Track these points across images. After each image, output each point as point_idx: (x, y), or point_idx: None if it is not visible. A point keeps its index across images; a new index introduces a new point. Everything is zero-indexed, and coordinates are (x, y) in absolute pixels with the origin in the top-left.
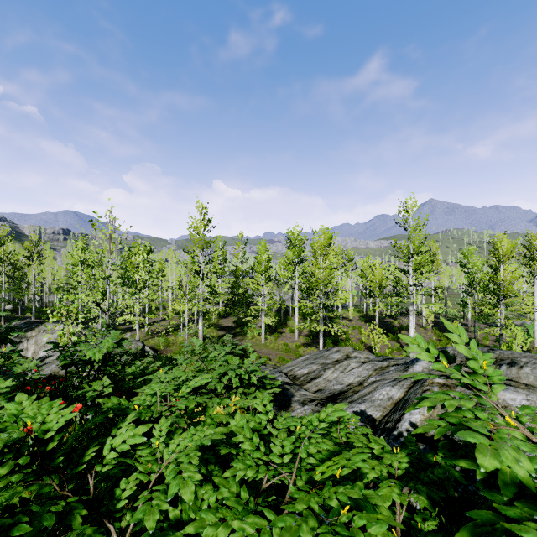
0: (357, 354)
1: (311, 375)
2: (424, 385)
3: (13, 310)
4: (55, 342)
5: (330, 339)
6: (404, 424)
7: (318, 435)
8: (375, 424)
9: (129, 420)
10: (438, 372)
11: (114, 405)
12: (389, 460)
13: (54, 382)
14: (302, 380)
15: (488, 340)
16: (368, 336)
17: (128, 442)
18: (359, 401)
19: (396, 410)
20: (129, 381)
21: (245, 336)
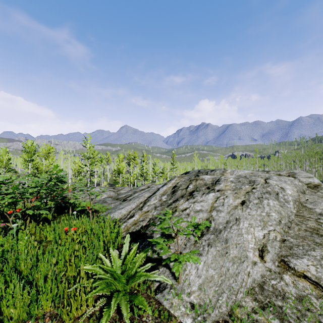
0: None
1: None
2: None
3: None
4: None
5: None
6: None
7: None
8: None
9: None
10: None
11: None
12: None
13: None
14: None
15: None
16: None
17: None
18: None
19: None
20: None
21: None
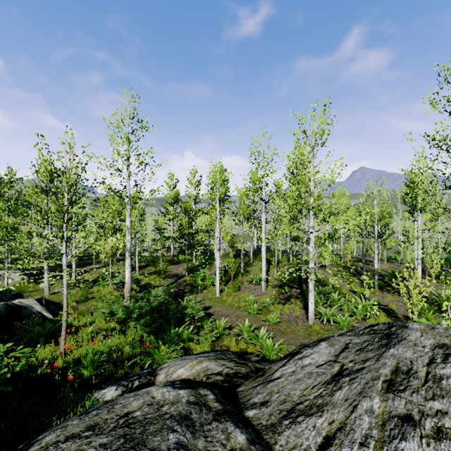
0: None
1: None
2: None
3: None
4: None
5: None
6: None
7: None
8: None
9: None
10: None
11: None
12: None
13: None
14: None
15: None
16: (361, 287)
17: None
18: None
19: None
20: None
21: (195, 285)
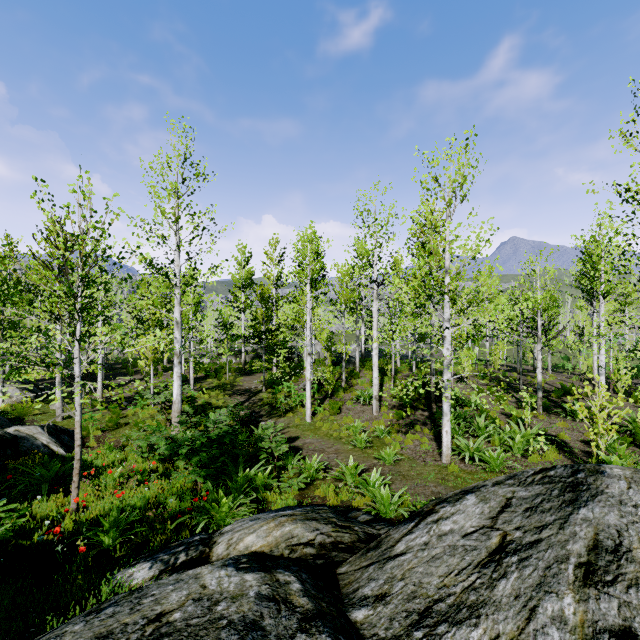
0: None
1: None
2: None
3: None
4: None
5: None
6: None
7: None
8: None
9: None
10: None
11: None
12: None
13: None
14: None
15: None
16: (517, 408)
17: None
18: None
19: None
20: None
21: (275, 406)
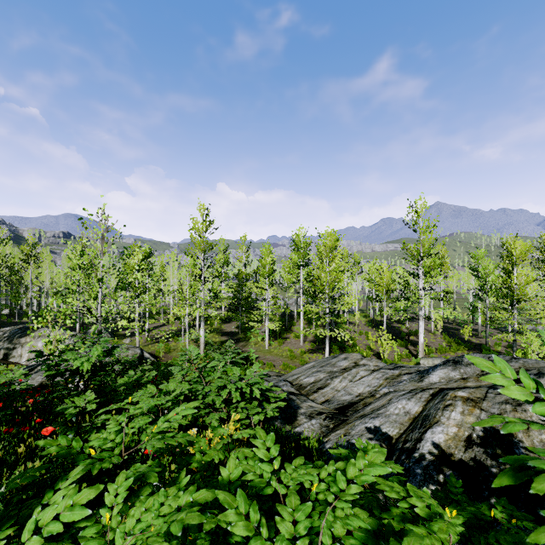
0: (366, 361)
1: (318, 384)
2: (445, 399)
3: (10, 315)
4: (39, 351)
5: (336, 345)
6: (426, 445)
7: (346, 504)
8: (391, 442)
9: (72, 478)
10: (458, 384)
11: (60, 450)
12: (446, 533)
13: (39, 394)
14: (308, 389)
15: (500, 346)
16: (376, 342)
17: (62, 518)
18: (372, 416)
19: (415, 428)
20: (122, 392)
21: (248, 341)
